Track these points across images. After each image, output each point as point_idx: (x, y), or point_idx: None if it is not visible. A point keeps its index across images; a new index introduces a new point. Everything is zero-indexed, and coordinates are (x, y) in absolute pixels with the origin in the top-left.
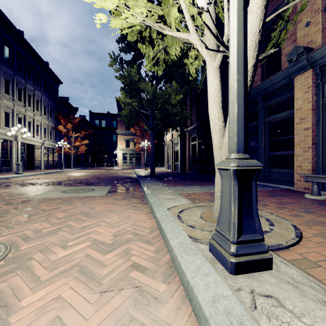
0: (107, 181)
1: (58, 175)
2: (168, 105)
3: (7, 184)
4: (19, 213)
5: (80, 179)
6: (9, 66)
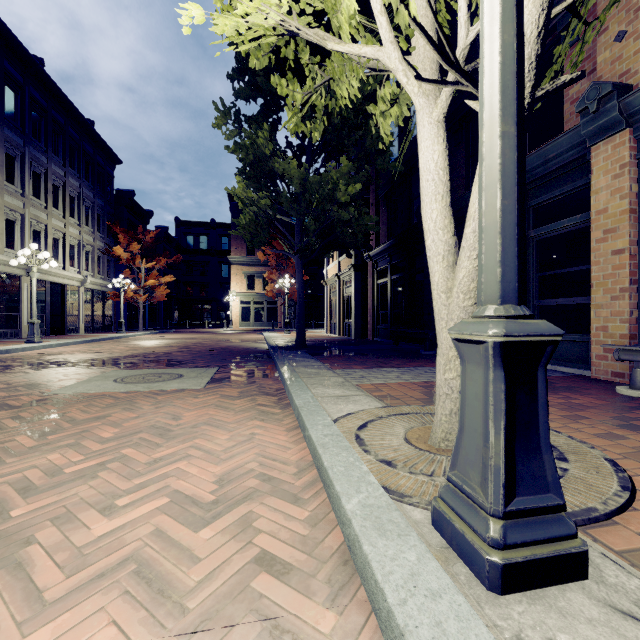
0: (209, 357)
1: (113, 346)
2: (333, 205)
3: (8, 364)
4: (21, 428)
5: (155, 352)
6: (15, 129)
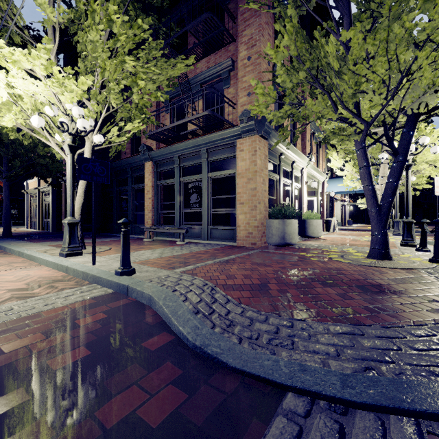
0: None
1: None
2: (34, 154)
3: None
4: None
5: None
6: None
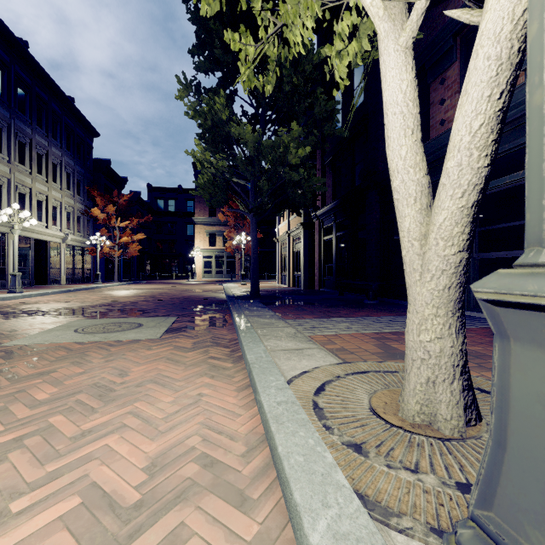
0: (171, 306)
1: (87, 296)
2: (284, 167)
3: None
4: None
5: (123, 302)
6: (1, 103)
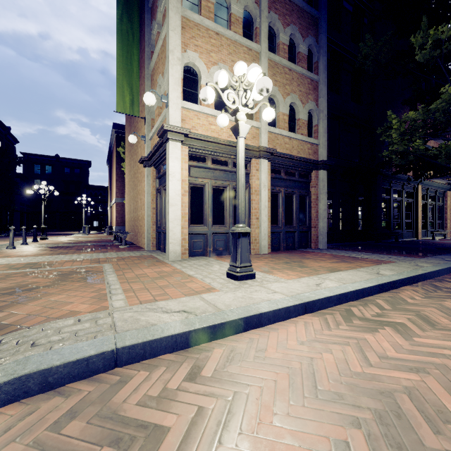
0: None
1: None
2: None
3: None
4: None
5: None
6: None
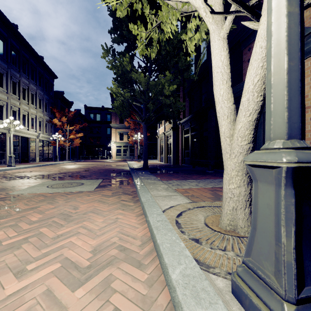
0: (98, 174)
1: (51, 168)
2: (162, 96)
3: None
4: None
5: (71, 171)
6: (3, 60)
